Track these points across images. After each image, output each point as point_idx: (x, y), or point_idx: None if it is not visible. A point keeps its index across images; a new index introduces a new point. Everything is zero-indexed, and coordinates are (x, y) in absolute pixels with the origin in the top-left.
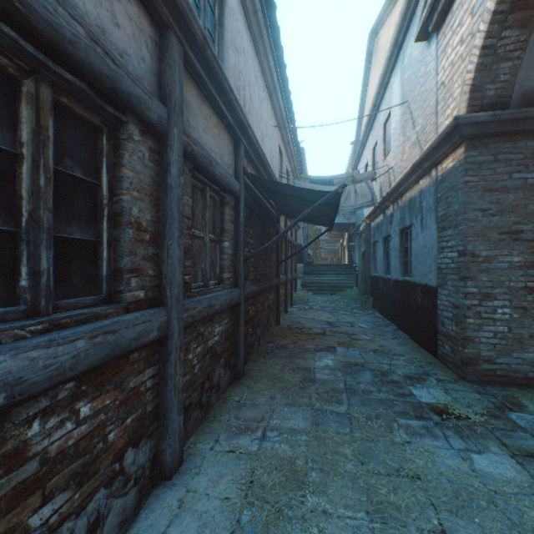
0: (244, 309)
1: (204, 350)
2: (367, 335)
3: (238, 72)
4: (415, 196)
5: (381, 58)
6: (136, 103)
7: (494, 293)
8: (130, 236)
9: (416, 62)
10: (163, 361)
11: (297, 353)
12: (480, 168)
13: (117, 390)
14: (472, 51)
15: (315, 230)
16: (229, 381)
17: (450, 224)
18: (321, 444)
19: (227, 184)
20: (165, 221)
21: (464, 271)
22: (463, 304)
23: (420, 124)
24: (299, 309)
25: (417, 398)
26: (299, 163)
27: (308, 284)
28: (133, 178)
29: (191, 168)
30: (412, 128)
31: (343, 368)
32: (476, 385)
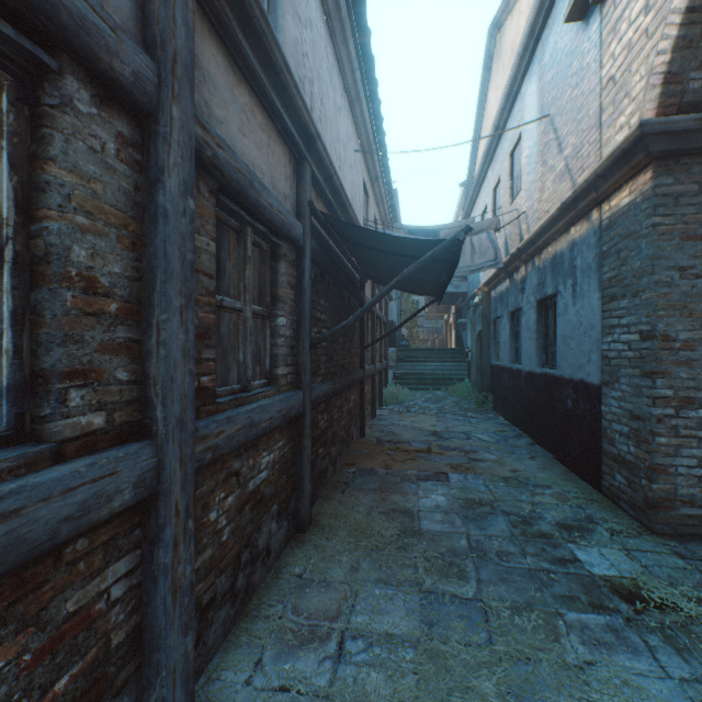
0: (310, 423)
1: (241, 499)
2: (492, 452)
3: (301, 53)
4: (562, 251)
5: (507, 60)
6: (74, 27)
7: (699, 397)
8: (67, 304)
9: (565, 55)
10: (150, 542)
11: (391, 483)
12: (677, 204)
13: (26, 630)
14: (668, 19)
15: (411, 303)
16: (285, 538)
17: (625, 291)
18: (441, 670)
19: (282, 225)
20: (154, 277)
21: (652, 363)
22: (650, 414)
23: (572, 145)
24: (392, 411)
25: (586, 567)
26: (391, 208)
27: (402, 376)
28: (73, 188)
29: (214, 188)
30: (558, 153)
31: (462, 510)
32: (671, 540)
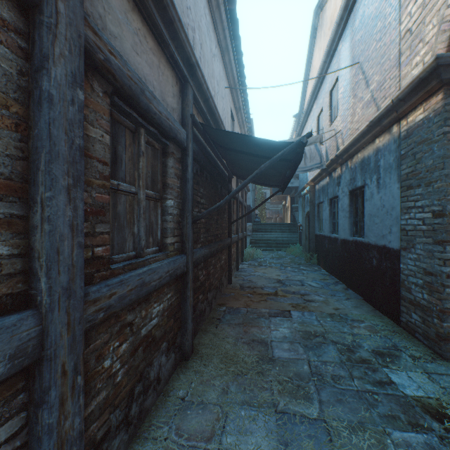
0: (192, 278)
1: (134, 344)
2: (319, 295)
3: (185, 6)
4: (369, 156)
5: (327, 29)
6: None
7: None
8: None
9: (371, 19)
10: (35, 404)
11: (251, 319)
12: None
13: None
14: None
15: (261, 193)
16: (173, 366)
17: (420, 182)
18: None
19: (169, 129)
20: (38, 157)
21: (443, 234)
22: (441, 271)
23: (377, 81)
24: (250, 265)
25: (400, 389)
26: (249, 130)
27: (256, 241)
28: None
29: (109, 90)
30: (365, 88)
31: (303, 340)
32: None
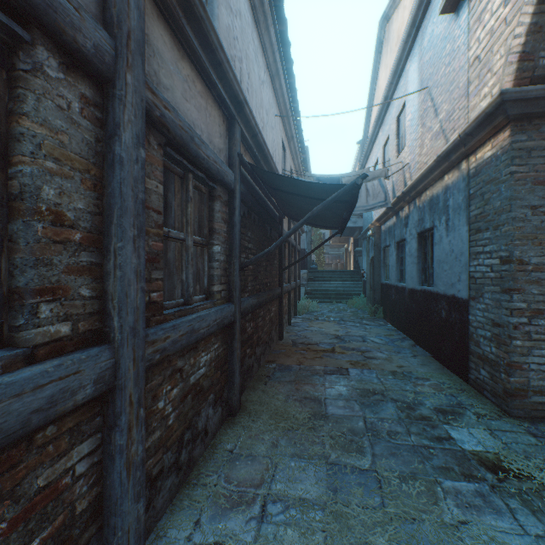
0: (239, 329)
1: (184, 391)
2: (382, 352)
3: (232, 37)
4: (438, 194)
5: (394, 45)
6: (43, 5)
7: None
8: (38, 234)
9: (440, 40)
10: (109, 427)
11: (304, 377)
12: (529, 156)
13: (2, 503)
14: (523, 9)
15: (319, 235)
16: (220, 421)
17: (488, 225)
18: (344, 528)
19: (217, 172)
20: (111, 212)
21: (509, 282)
22: (508, 322)
23: (446, 111)
24: (304, 319)
25: (458, 444)
26: (303, 161)
27: (312, 292)
28: (43, 138)
29: (162, 142)
30: (434, 117)
31: (360, 398)
32: (525, 422)
